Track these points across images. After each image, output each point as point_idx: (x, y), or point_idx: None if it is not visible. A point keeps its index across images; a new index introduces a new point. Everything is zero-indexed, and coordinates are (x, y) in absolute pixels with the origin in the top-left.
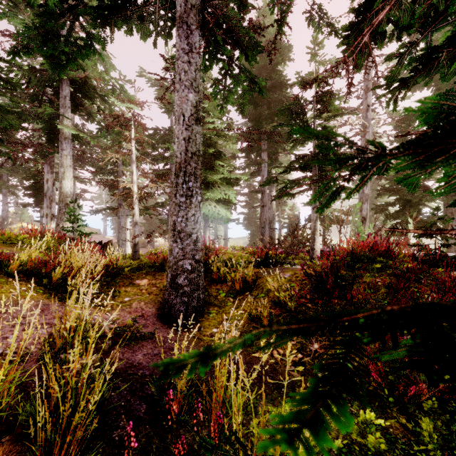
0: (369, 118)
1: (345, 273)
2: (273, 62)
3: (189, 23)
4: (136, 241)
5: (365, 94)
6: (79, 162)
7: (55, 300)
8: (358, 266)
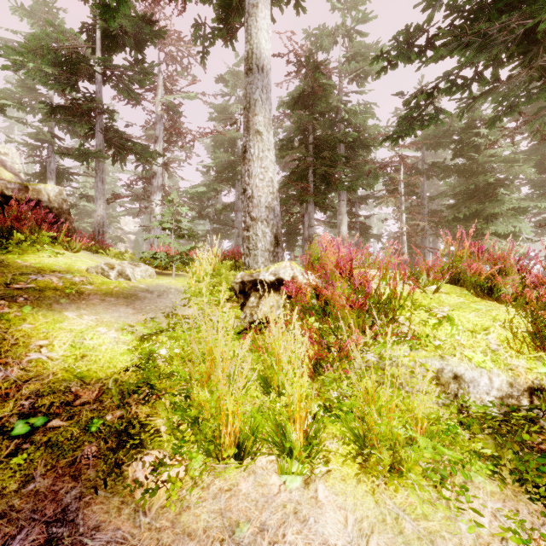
0: None
1: None
2: None
3: None
4: None
5: None
6: None
7: None
8: None
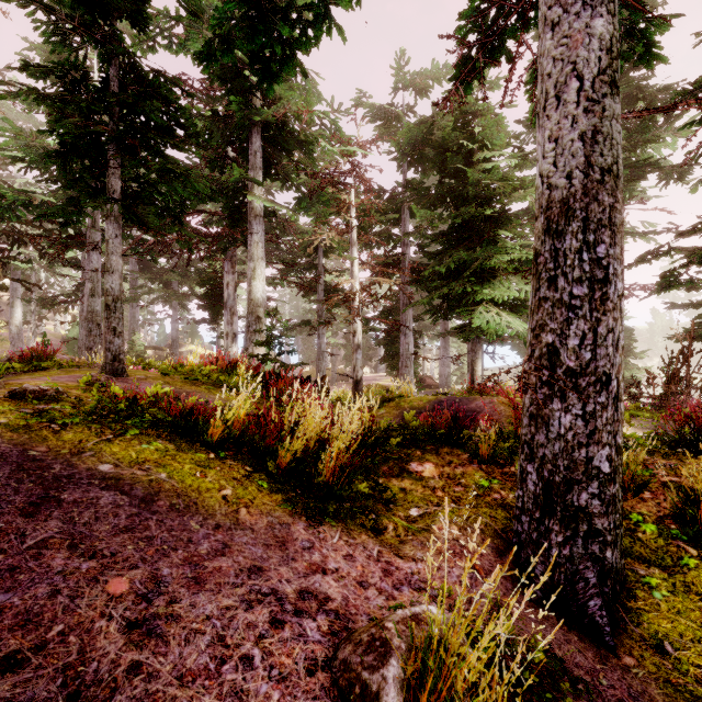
0: None
1: None
2: None
3: None
4: (358, 377)
5: None
6: None
7: (293, 511)
8: None
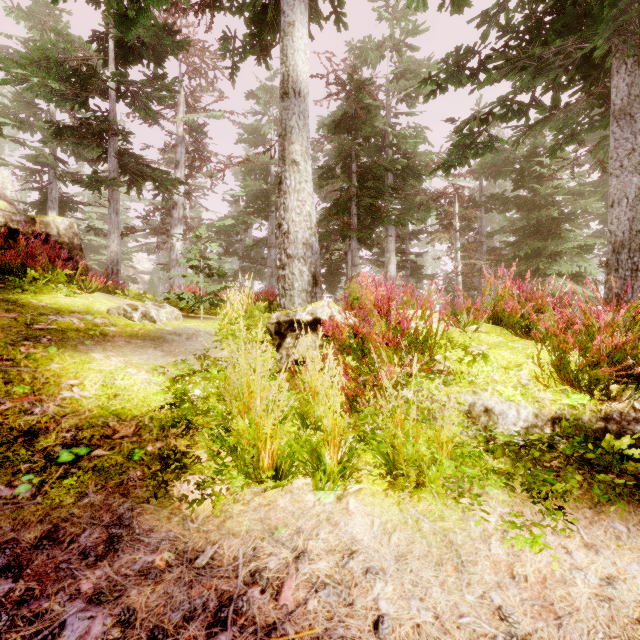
0: None
1: None
2: None
3: (632, 114)
4: None
5: None
6: None
7: None
8: None
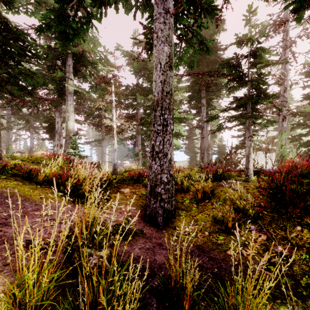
0: (287, 69)
1: (295, 187)
2: (210, 33)
3: None
4: (115, 162)
5: (284, 51)
6: (76, 110)
7: (68, 202)
8: (306, 181)
